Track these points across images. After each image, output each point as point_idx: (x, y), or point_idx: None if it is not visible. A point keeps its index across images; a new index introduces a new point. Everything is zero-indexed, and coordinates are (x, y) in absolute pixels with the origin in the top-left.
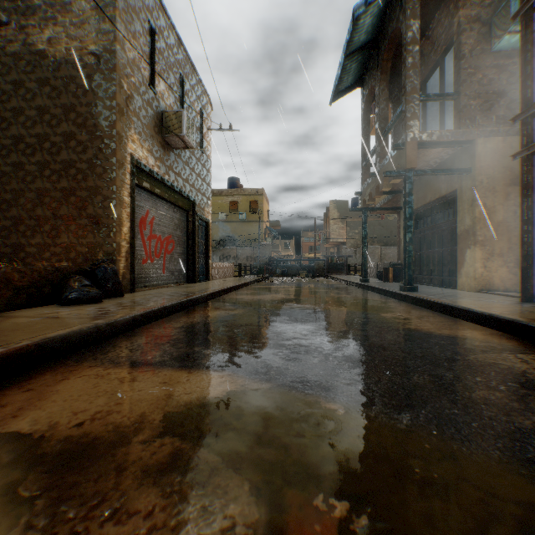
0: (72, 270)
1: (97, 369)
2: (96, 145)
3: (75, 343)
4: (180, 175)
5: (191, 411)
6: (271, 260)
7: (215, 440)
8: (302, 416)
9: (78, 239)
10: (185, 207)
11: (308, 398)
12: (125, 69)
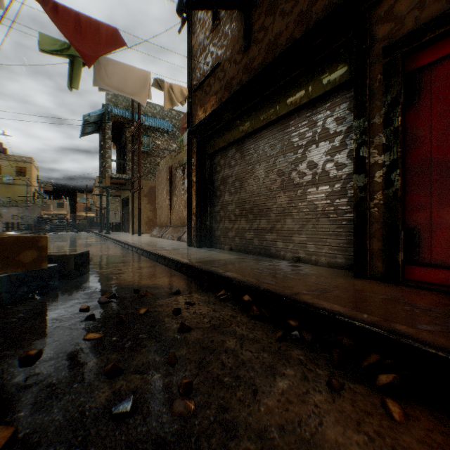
0: None
1: None
2: None
3: None
4: None
5: None
6: (41, 219)
7: None
8: None
9: None
10: None
11: None
12: None
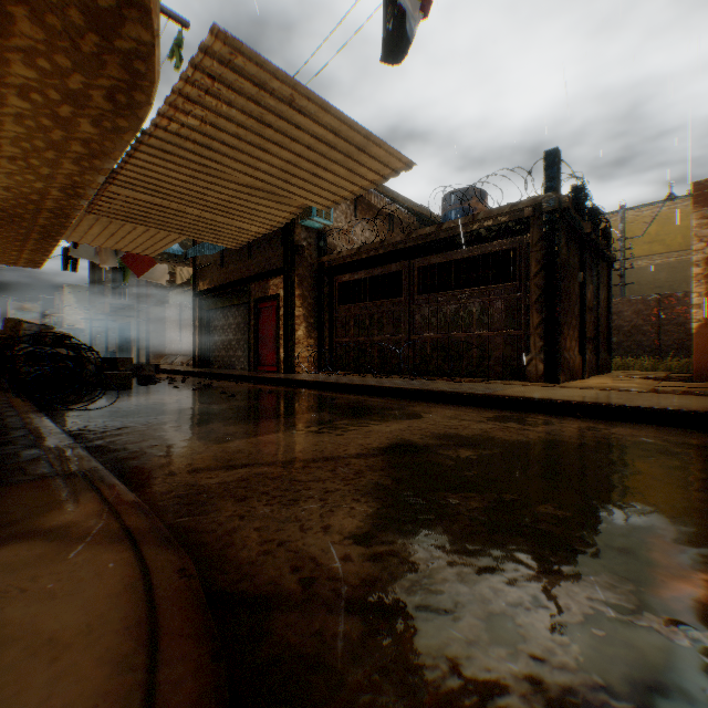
0: None
1: None
2: None
3: None
4: None
5: None
6: None
7: None
8: None
9: None
10: None
11: None
12: None
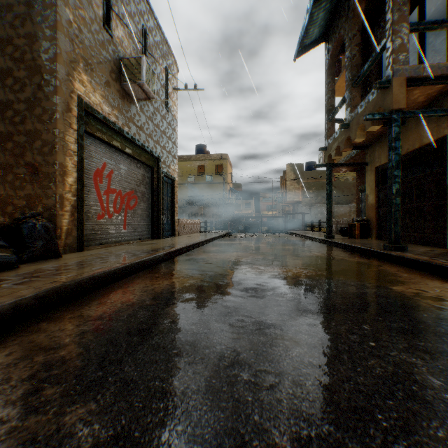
0: None
1: None
2: (35, 82)
3: None
4: (142, 129)
5: None
6: (234, 217)
7: None
8: None
9: (16, 191)
10: (149, 163)
11: None
12: None
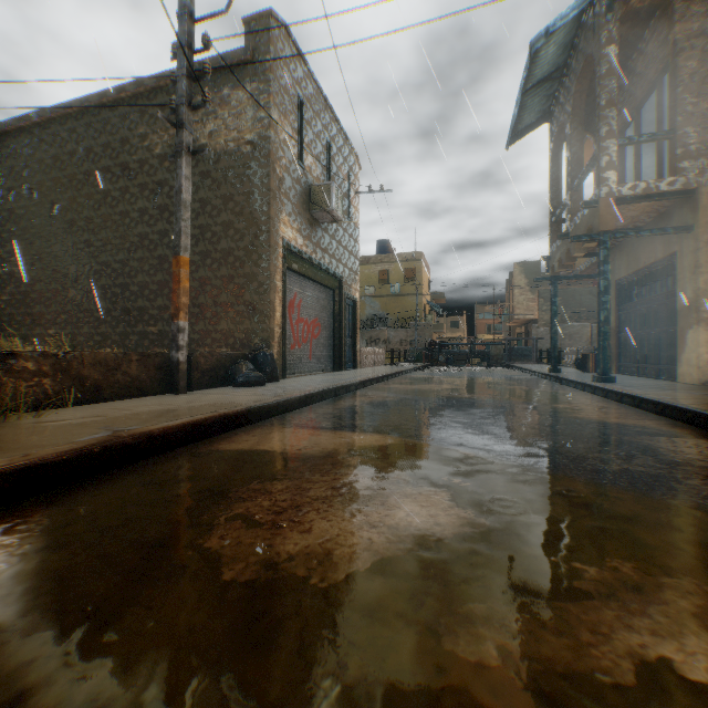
0: (237, 355)
1: (289, 429)
2: (252, 232)
3: (265, 412)
4: (326, 251)
5: (366, 449)
6: (432, 344)
7: (384, 460)
8: (442, 455)
9: (236, 325)
10: (331, 286)
11: (450, 449)
12: (278, 153)
